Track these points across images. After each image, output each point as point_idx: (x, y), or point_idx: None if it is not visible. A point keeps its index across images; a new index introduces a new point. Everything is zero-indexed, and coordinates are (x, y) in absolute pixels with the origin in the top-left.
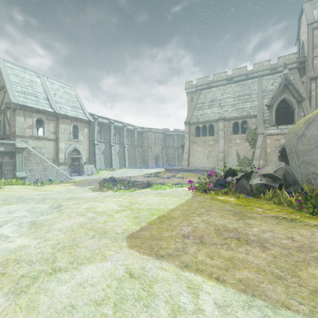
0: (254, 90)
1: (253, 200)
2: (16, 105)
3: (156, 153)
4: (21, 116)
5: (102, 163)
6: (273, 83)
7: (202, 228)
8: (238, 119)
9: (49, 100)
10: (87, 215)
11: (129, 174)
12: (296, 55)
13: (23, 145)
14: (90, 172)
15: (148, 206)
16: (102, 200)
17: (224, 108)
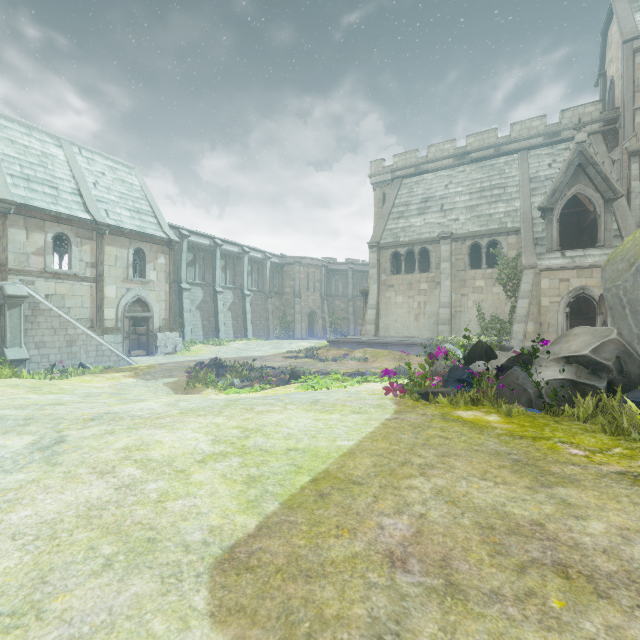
0: (512, 178)
1: (547, 421)
2: (7, 204)
3: (309, 309)
4: (19, 228)
5: (198, 329)
6: (551, 164)
7: (442, 523)
8: (481, 237)
9: (82, 196)
10: (117, 475)
11: (253, 351)
12: (599, 106)
13: (20, 291)
14: (171, 347)
15: (287, 443)
16: (172, 424)
17: (452, 214)
